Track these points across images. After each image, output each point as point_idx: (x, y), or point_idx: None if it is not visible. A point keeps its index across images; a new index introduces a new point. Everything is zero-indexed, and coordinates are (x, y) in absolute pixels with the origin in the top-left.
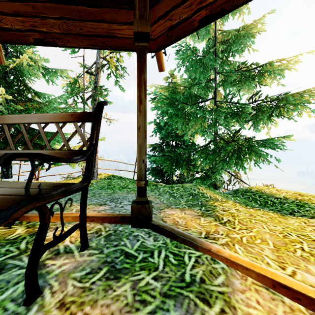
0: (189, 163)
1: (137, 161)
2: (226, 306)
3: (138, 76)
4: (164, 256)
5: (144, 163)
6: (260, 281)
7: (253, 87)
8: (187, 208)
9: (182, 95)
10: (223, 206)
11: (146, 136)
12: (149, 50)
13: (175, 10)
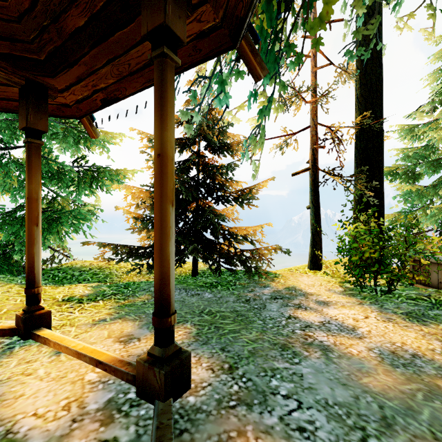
0: None
1: None
2: None
3: None
4: None
5: None
6: None
7: (77, 149)
8: None
9: None
10: None
11: None
12: None
13: None
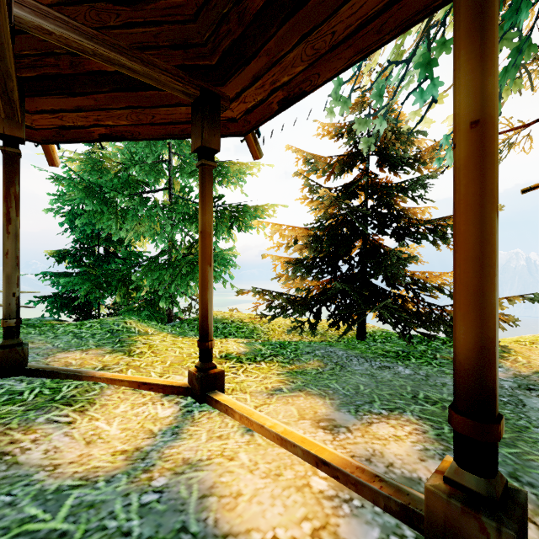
0: (128, 285)
1: (4, 294)
2: (87, 404)
3: (5, 187)
4: (37, 392)
5: (16, 297)
6: (131, 387)
7: (214, 186)
8: (94, 348)
9: (115, 176)
10: (147, 340)
11: (19, 263)
12: (29, 139)
13: (67, 113)
